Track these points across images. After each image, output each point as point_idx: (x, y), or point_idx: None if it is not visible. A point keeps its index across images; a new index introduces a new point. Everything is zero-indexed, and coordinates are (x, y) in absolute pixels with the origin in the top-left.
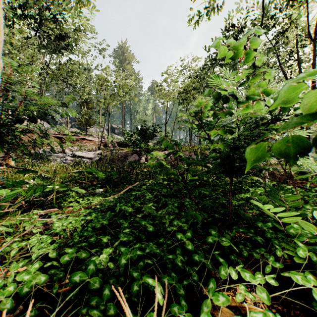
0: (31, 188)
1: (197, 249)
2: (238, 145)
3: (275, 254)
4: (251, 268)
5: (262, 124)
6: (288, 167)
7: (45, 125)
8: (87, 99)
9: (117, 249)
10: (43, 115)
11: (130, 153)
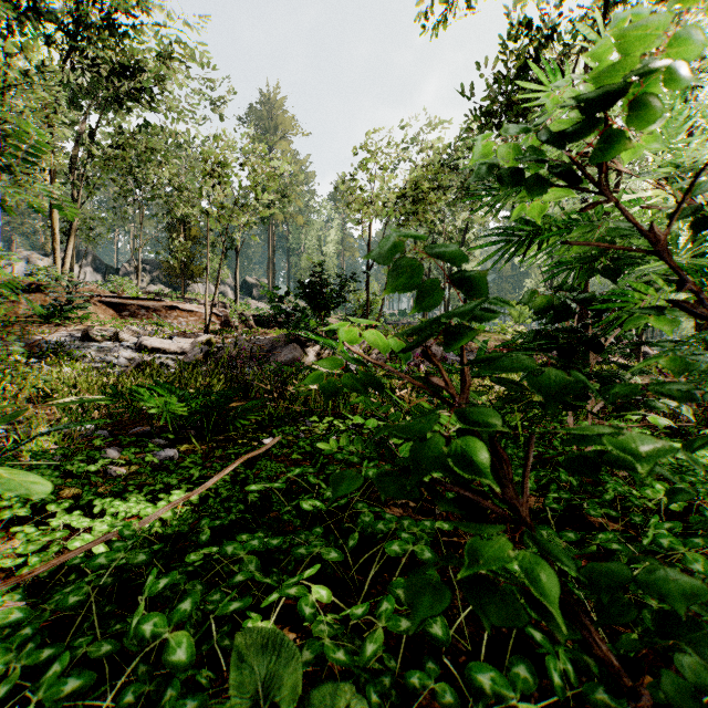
0: None
1: None
2: None
3: None
4: None
5: None
6: None
7: (91, 278)
8: (186, 215)
9: None
10: None
11: (282, 342)
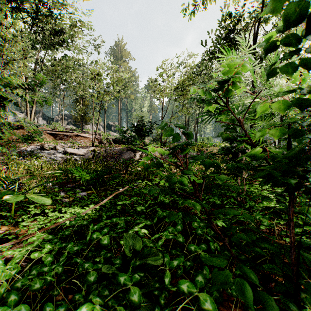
0: None
1: None
2: None
3: None
4: None
5: None
6: None
7: (41, 122)
8: (83, 95)
9: None
10: None
11: (125, 150)
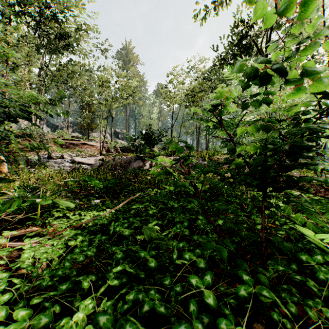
0: (9, 202)
1: (223, 306)
2: (279, 146)
3: (326, 299)
4: (301, 328)
5: (304, 119)
6: (318, 175)
7: (46, 130)
8: (89, 102)
9: (106, 292)
10: (22, 112)
11: (134, 159)
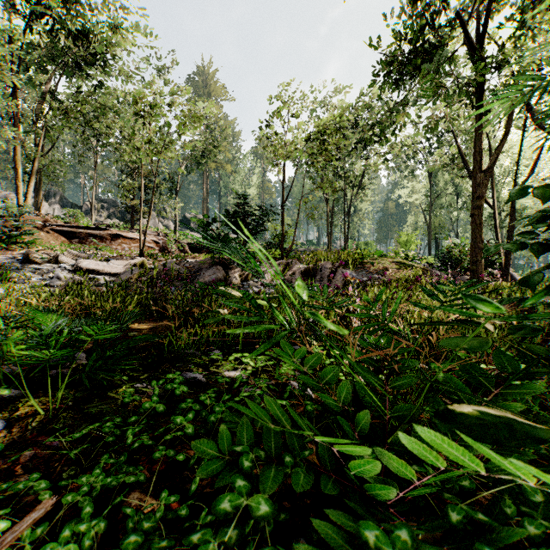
0: None
1: None
2: None
3: None
4: None
5: None
6: None
7: (59, 213)
8: (132, 160)
9: None
10: None
11: (207, 264)
